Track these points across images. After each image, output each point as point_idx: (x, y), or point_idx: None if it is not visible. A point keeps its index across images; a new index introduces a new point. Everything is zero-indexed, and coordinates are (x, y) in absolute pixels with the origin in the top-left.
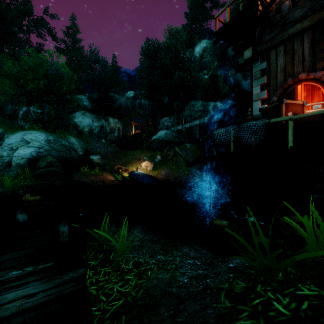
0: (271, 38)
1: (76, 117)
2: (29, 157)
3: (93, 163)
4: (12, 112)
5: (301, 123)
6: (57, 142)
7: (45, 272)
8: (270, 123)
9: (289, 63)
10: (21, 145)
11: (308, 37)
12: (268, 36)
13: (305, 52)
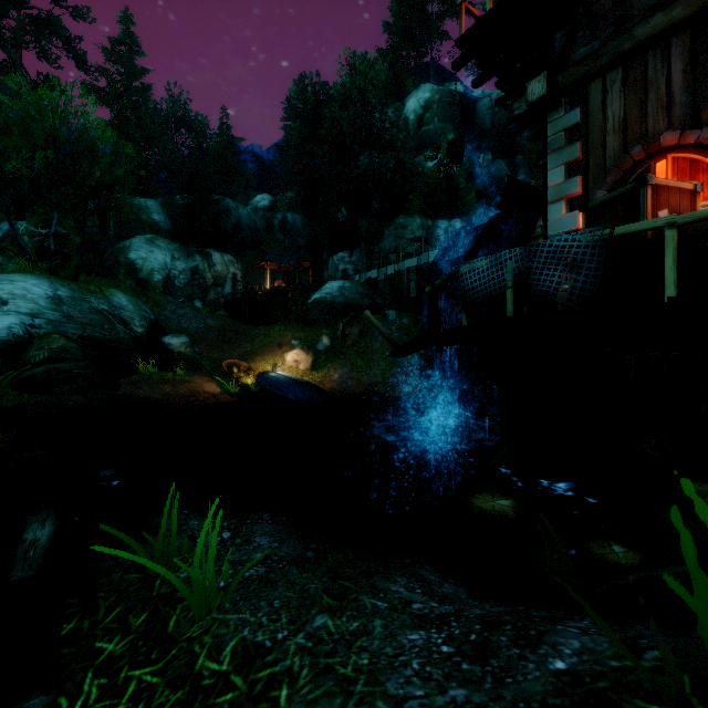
0: (591, 52)
1: (134, 248)
2: (5, 337)
3: (170, 354)
4: None
5: (699, 236)
6: (80, 302)
7: None
8: (613, 237)
9: (636, 110)
10: None
11: (680, 46)
12: (583, 49)
13: (674, 84)
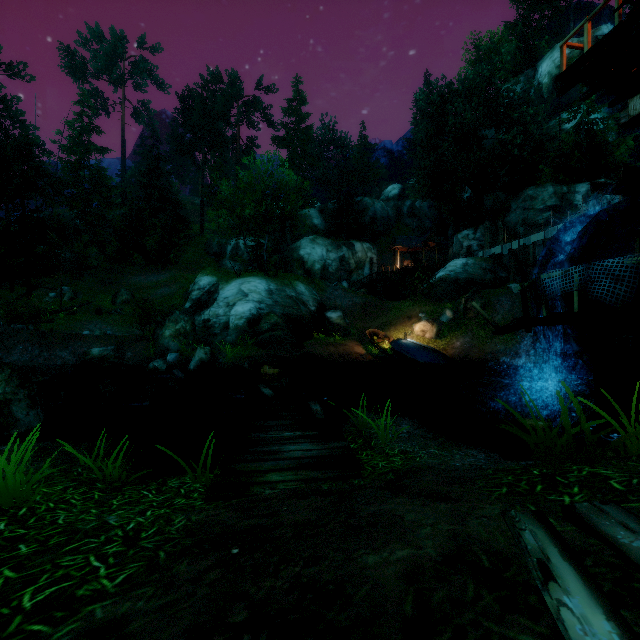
0: None
1: (302, 247)
2: (249, 316)
3: (331, 325)
4: (219, 248)
5: None
6: (281, 292)
7: (312, 439)
8: None
9: None
10: (238, 298)
11: None
12: None
13: None
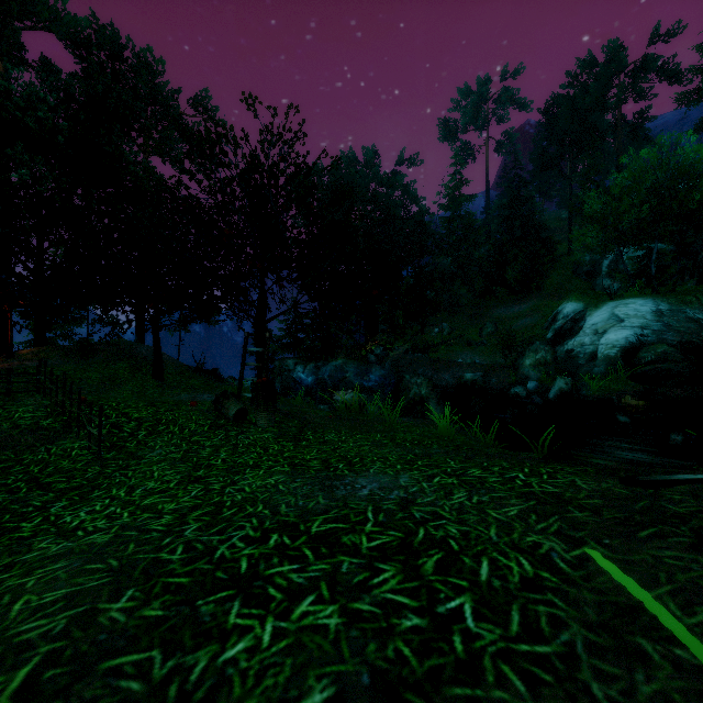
0: None
1: None
2: (623, 345)
3: None
4: (591, 266)
5: None
6: (677, 313)
7: (651, 454)
8: None
9: None
10: (610, 325)
11: None
12: None
13: None
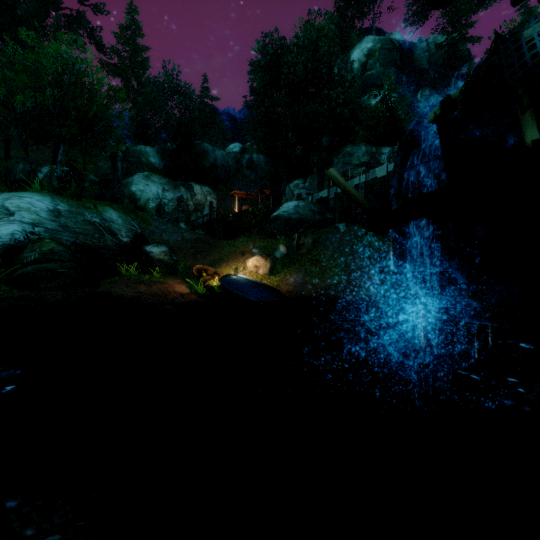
0: None
1: (134, 182)
2: (7, 241)
3: (150, 260)
4: (25, 175)
5: None
6: (76, 215)
7: None
8: None
9: None
10: None
11: None
12: None
13: None
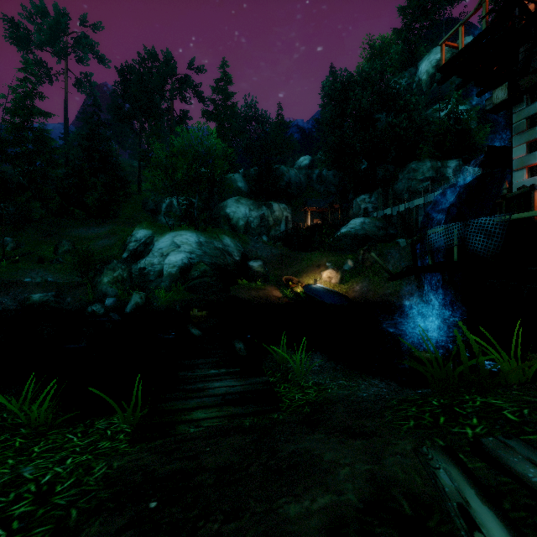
0: None
1: (228, 206)
2: (181, 264)
3: (253, 272)
4: (155, 205)
5: None
6: (209, 244)
7: (236, 375)
8: (513, 219)
9: None
10: (172, 249)
11: None
12: None
13: None
